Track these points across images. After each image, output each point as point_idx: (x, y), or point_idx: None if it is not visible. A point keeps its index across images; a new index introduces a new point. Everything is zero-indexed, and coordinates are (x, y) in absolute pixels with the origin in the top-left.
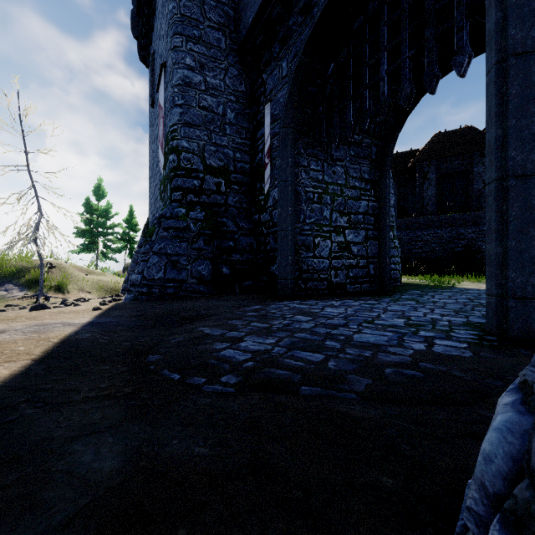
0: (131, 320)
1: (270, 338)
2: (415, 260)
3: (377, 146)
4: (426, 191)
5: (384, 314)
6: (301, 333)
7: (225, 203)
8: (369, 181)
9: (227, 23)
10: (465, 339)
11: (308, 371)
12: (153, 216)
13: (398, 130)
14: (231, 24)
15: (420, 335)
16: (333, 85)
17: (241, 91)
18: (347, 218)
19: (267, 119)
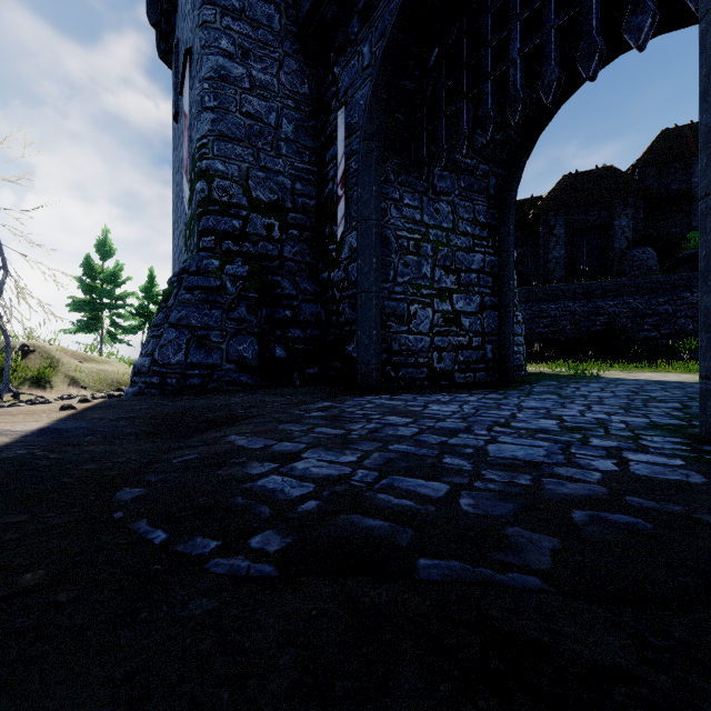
0: (117, 425)
1: (348, 454)
2: (539, 343)
3: (497, 176)
4: (553, 251)
5: (520, 413)
6: (399, 445)
7: (279, 255)
8: (485, 226)
9: None
10: (671, 451)
11: (425, 520)
12: None
13: (526, 154)
14: None
15: (594, 445)
16: (437, 81)
17: (302, 94)
18: (455, 277)
19: (340, 131)
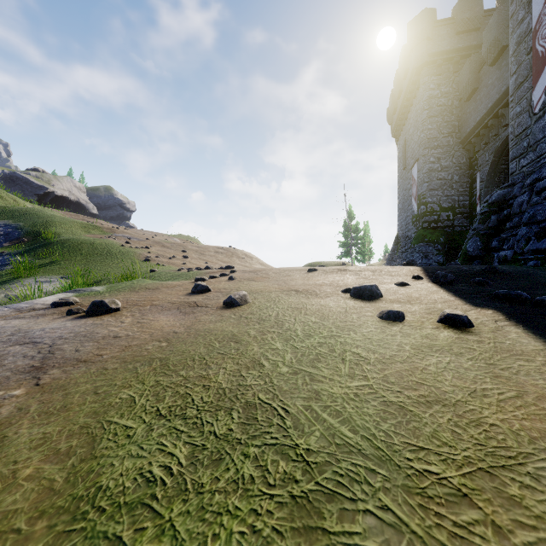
0: None
1: None
2: None
3: None
4: None
5: None
6: None
7: (452, 225)
8: None
9: (454, 130)
10: None
11: None
12: (404, 233)
13: None
14: (456, 129)
15: None
16: None
17: (462, 163)
18: None
19: (477, 180)
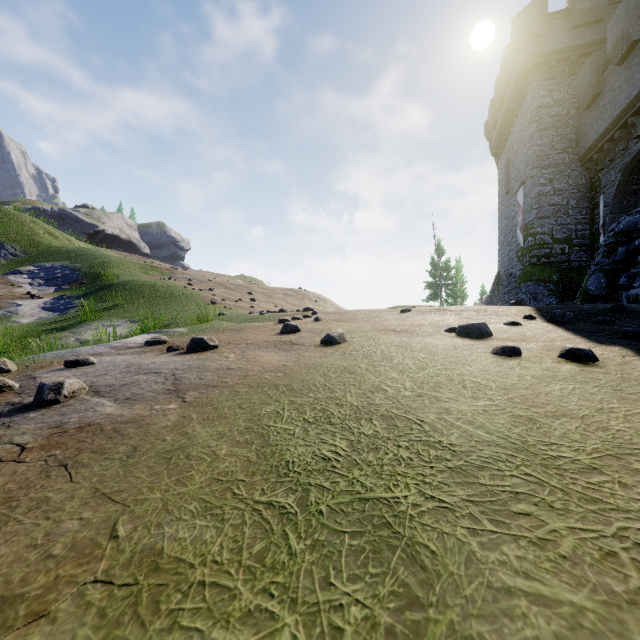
0: None
1: None
2: None
3: None
4: None
5: None
6: None
7: (568, 260)
8: None
9: (570, 145)
10: None
11: None
12: (507, 270)
13: None
14: (572, 144)
15: None
16: None
17: (581, 184)
18: None
19: (600, 205)
